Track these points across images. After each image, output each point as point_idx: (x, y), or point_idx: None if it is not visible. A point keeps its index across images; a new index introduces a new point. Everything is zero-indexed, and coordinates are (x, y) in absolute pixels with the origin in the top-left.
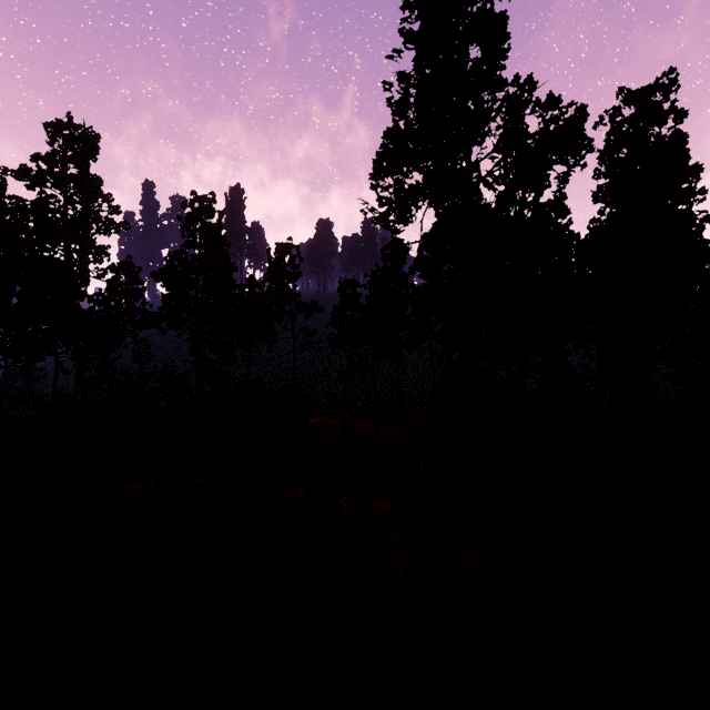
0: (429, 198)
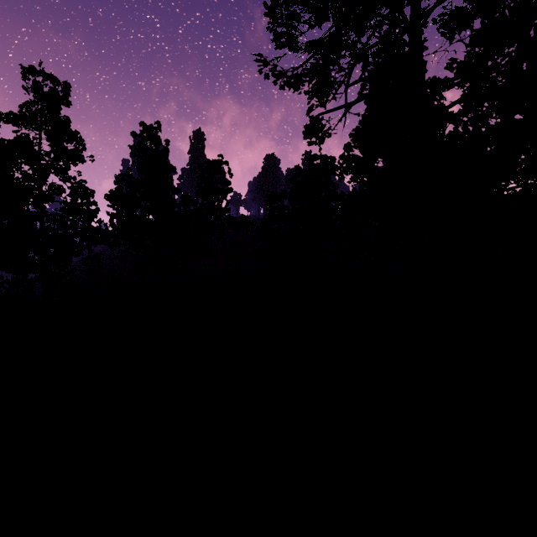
0: (354, 26)
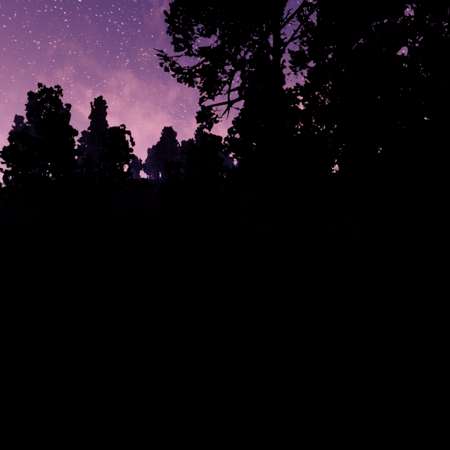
0: (234, 45)
